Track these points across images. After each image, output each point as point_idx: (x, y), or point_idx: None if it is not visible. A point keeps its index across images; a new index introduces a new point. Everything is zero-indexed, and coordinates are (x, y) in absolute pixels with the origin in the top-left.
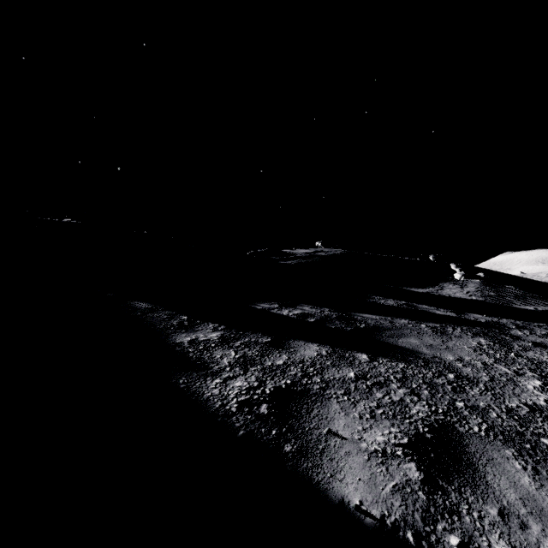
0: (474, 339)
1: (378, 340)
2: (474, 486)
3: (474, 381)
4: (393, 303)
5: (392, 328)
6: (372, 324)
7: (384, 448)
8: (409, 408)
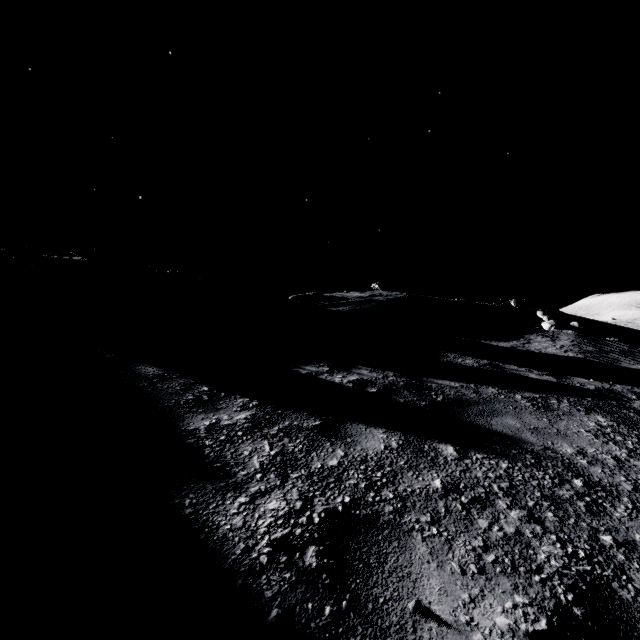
0: (590, 417)
1: (465, 421)
2: None
3: (613, 492)
4: (473, 363)
5: (479, 401)
6: (453, 396)
7: None
8: (534, 550)
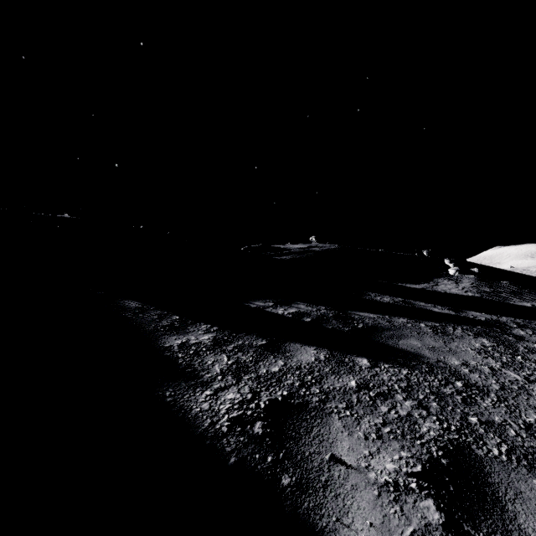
0: (477, 340)
1: (378, 342)
2: (506, 532)
3: (484, 390)
4: (389, 300)
5: (391, 328)
6: (370, 324)
7: (396, 479)
8: (419, 426)
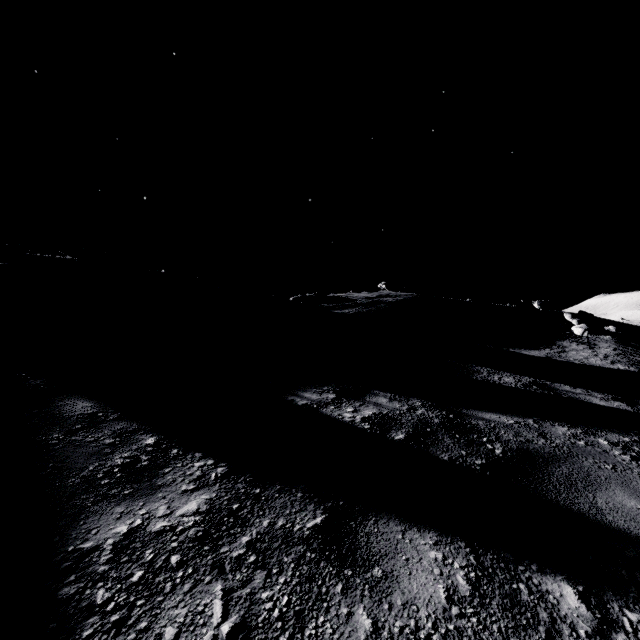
0: None
1: (557, 504)
2: None
3: None
4: (514, 382)
5: (556, 454)
6: (515, 444)
7: None
8: None
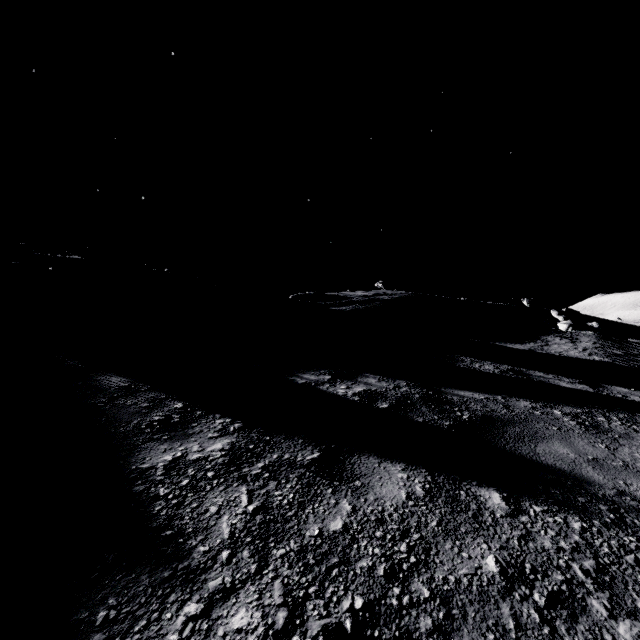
0: None
1: (504, 449)
2: None
3: None
4: (493, 369)
5: (514, 419)
6: (480, 412)
7: None
8: None
